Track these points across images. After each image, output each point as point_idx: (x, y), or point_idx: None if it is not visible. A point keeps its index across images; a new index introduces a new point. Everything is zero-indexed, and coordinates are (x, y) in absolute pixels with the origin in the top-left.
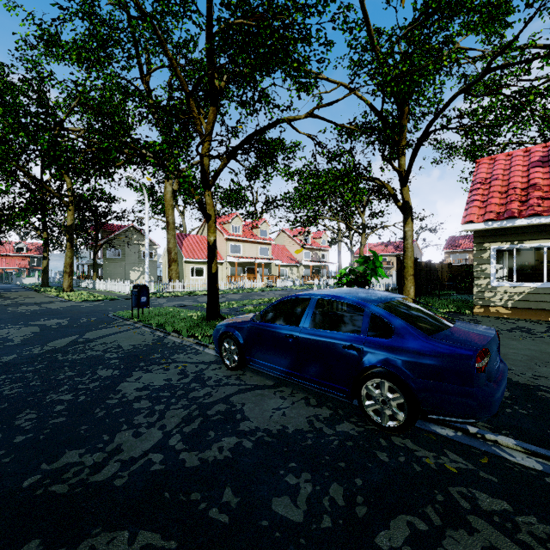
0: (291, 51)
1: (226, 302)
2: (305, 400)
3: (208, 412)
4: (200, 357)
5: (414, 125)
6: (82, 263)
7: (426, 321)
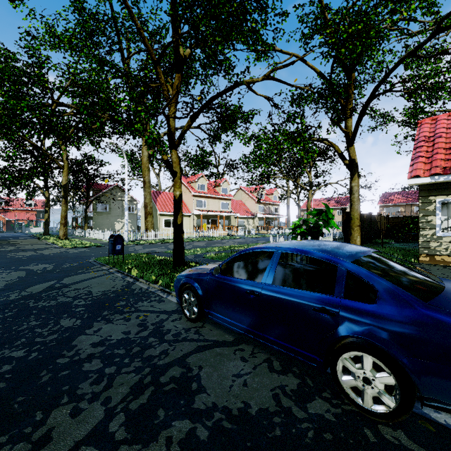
0: (249, 20)
1: (192, 249)
2: (268, 362)
3: (161, 378)
4: (162, 305)
5: (358, 92)
6: (77, 216)
7: (404, 279)
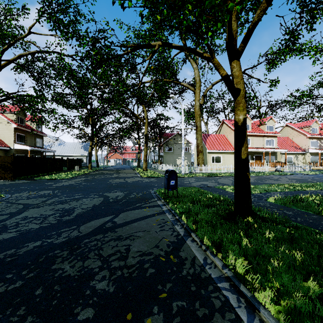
0: None
1: None
2: None
3: None
4: None
5: None
6: (154, 155)
7: None
